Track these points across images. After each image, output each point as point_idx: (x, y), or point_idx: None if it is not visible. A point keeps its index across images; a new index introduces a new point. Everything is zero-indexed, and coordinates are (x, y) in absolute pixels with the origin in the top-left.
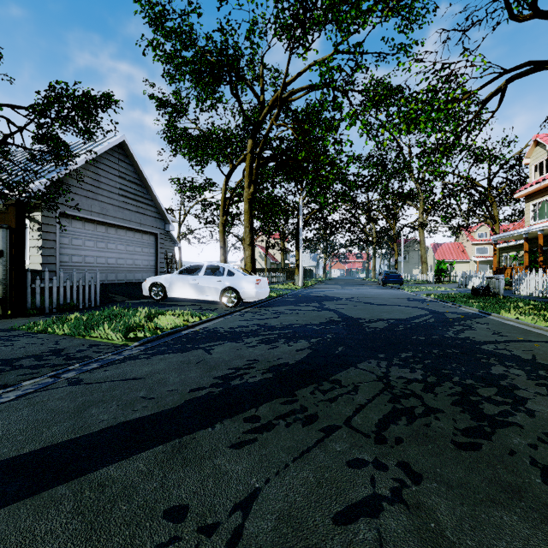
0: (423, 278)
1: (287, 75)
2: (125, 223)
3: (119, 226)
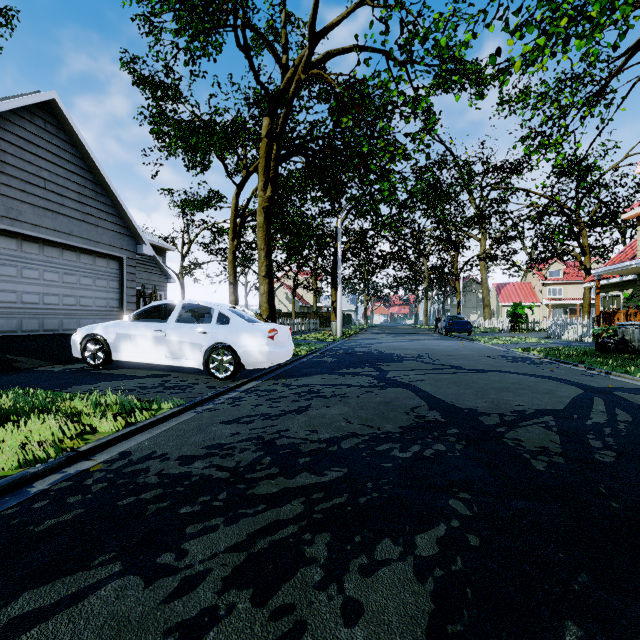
0: (485, 325)
1: None
2: (59, 236)
3: (47, 241)
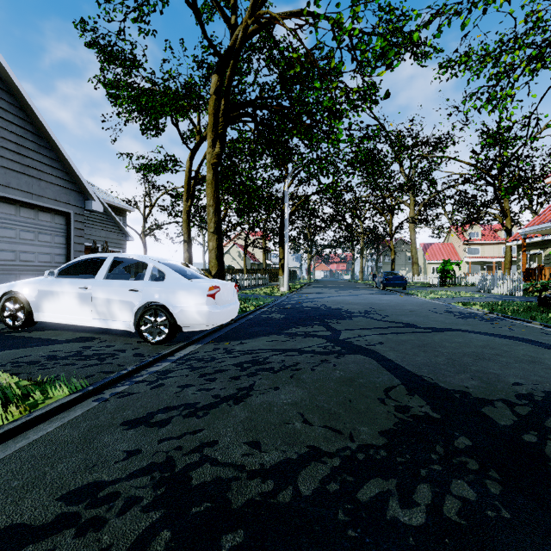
0: (414, 280)
1: None
2: None
3: None
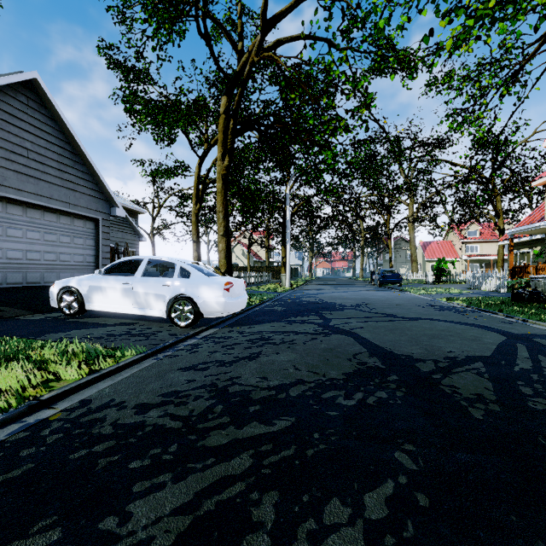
0: (413, 278)
1: None
2: (40, 200)
3: (30, 204)
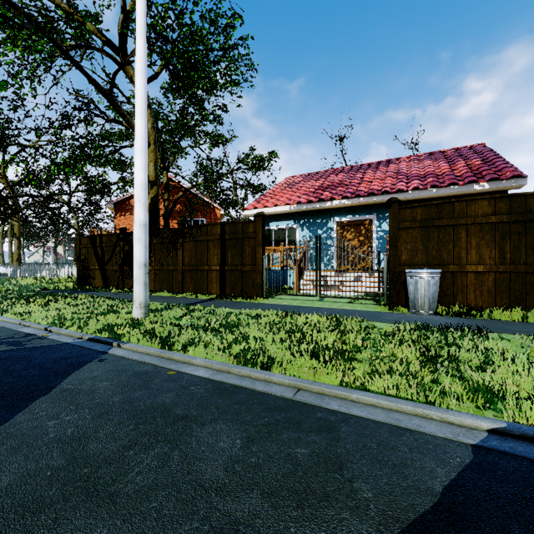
0: None
1: None
2: None
3: None
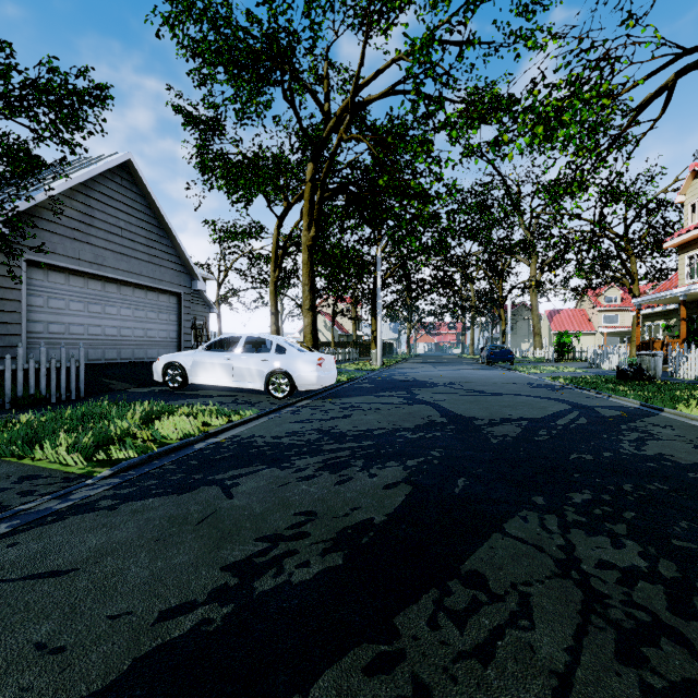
0: (536, 355)
1: (362, 63)
2: (132, 277)
3: (123, 282)
